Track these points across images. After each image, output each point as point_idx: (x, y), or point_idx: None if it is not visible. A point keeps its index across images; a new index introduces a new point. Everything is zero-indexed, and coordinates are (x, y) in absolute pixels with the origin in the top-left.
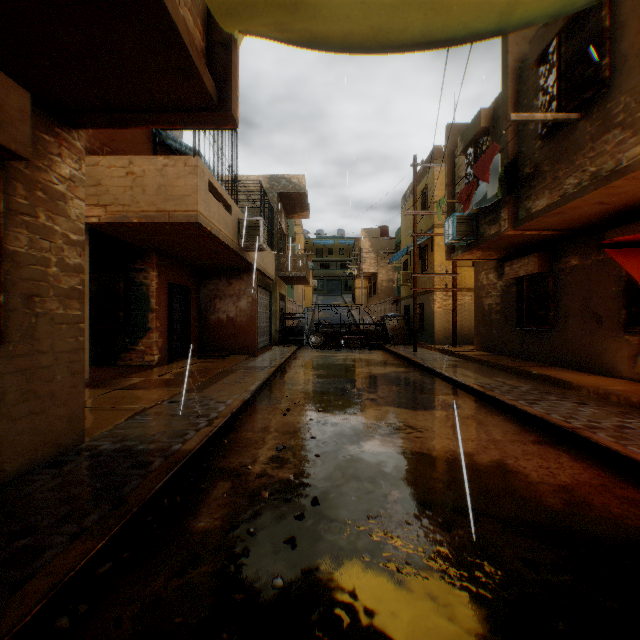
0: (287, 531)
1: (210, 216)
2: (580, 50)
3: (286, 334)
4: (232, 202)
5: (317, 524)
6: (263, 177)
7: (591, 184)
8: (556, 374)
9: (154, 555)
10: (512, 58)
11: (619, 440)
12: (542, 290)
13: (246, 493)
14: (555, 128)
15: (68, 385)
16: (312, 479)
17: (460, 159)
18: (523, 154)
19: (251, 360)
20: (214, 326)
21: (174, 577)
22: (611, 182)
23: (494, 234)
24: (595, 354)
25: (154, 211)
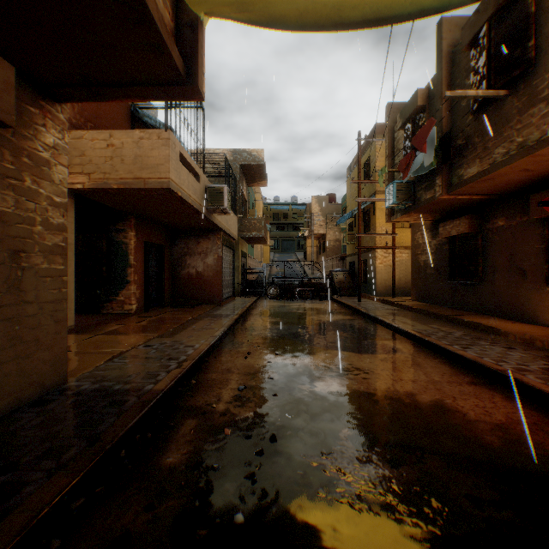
0: (248, 467)
1: (180, 183)
2: (508, 34)
3: (247, 286)
4: (200, 171)
5: (275, 460)
6: (227, 151)
7: (518, 153)
8: (485, 322)
9: (125, 490)
10: (446, 43)
11: (547, 382)
12: (472, 248)
13: (211, 430)
14: (485, 104)
15: (52, 332)
16: (270, 417)
17: (399, 133)
18: (456, 128)
19: (217, 309)
20: (185, 279)
21: (143, 512)
22: (537, 151)
23: (430, 198)
24: (520, 304)
25: (131, 178)
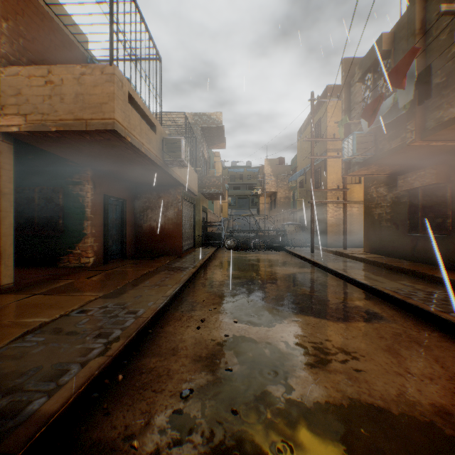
0: None
1: (130, 128)
2: None
3: (207, 238)
4: (156, 121)
5: None
6: (189, 114)
7: None
8: None
9: None
10: None
11: None
12: (439, 199)
13: None
14: None
15: None
16: None
17: (356, 87)
18: (432, 66)
19: (176, 261)
20: (146, 232)
21: None
22: None
23: (396, 147)
24: None
25: (72, 119)
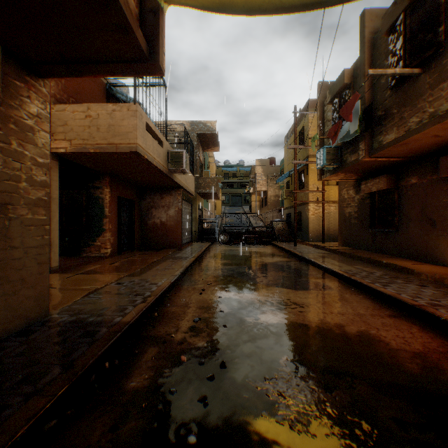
0: (200, 390)
1: (147, 148)
2: (421, 21)
3: (202, 234)
4: (163, 138)
5: (224, 384)
6: (186, 122)
7: (430, 121)
8: (401, 263)
9: (93, 411)
10: (368, 31)
11: None
12: (389, 201)
13: (169, 357)
14: (401, 81)
15: (36, 272)
16: (221, 345)
17: (328, 107)
18: (376, 101)
19: (177, 252)
20: (151, 228)
21: (107, 432)
22: (446, 119)
23: (354, 161)
24: (430, 248)
25: (105, 144)
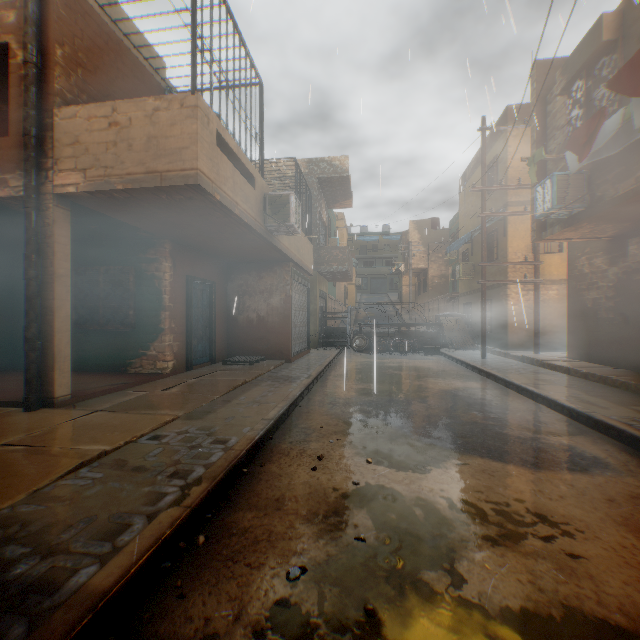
0: None
1: (219, 181)
2: None
3: (326, 335)
4: (255, 171)
5: None
6: (301, 161)
7: None
8: None
9: None
10: None
11: None
12: None
13: None
14: None
15: None
16: None
17: (556, 104)
18: None
19: (283, 367)
20: (243, 327)
21: None
22: None
23: (626, 193)
24: None
25: (142, 173)
